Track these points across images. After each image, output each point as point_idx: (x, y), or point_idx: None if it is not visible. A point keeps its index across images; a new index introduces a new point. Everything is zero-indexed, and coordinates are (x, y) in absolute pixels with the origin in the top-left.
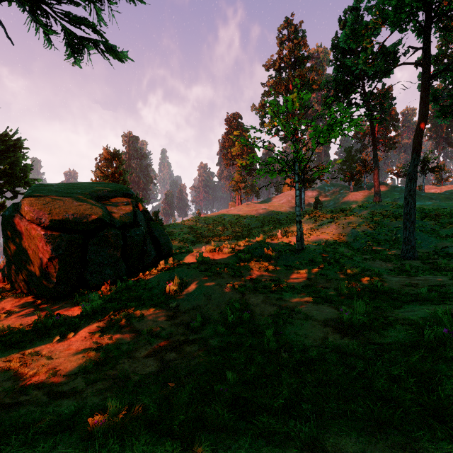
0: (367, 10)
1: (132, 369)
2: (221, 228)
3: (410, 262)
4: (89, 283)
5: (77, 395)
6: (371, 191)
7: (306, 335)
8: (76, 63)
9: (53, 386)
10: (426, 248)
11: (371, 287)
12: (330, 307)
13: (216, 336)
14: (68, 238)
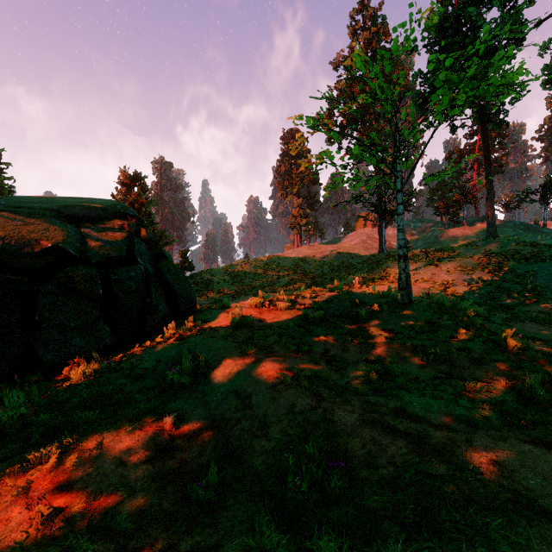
0: None
1: None
2: (276, 276)
3: None
4: (43, 361)
5: None
6: (474, 227)
7: None
8: None
9: None
10: None
11: None
12: (547, 449)
13: (252, 550)
14: None
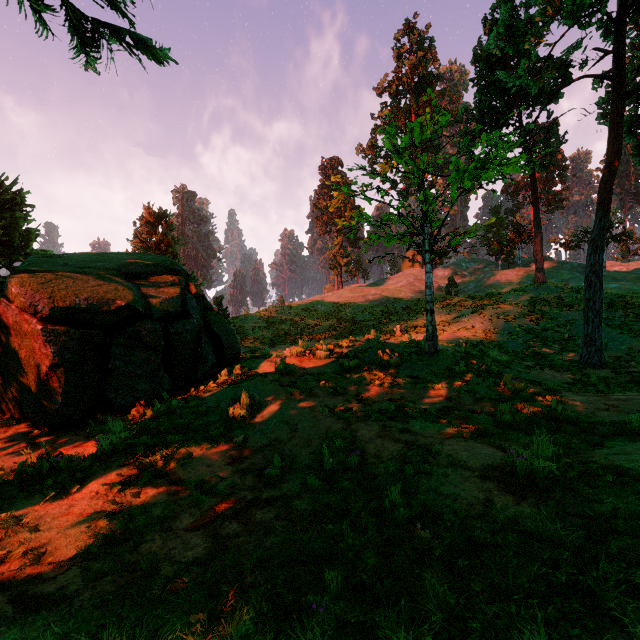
0: (524, 6)
1: (165, 552)
2: (314, 322)
3: (595, 371)
4: (113, 404)
5: (65, 604)
6: (529, 269)
7: (455, 495)
8: (89, 64)
9: (29, 583)
10: (615, 351)
11: (546, 411)
12: (488, 445)
13: (305, 493)
14: (79, 335)
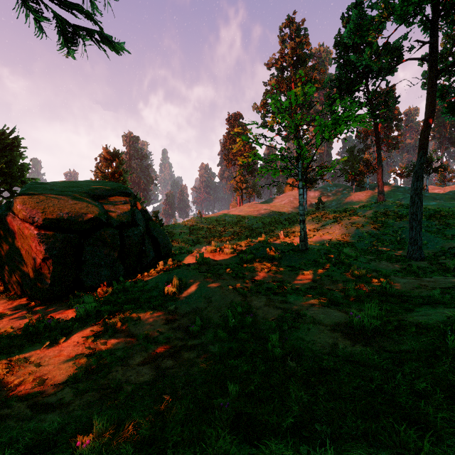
0: (370, 7)
1: (125, 378)
2: (223, 229)
3: (417, 263)
4: (85, 284)
5: (63, 408)
6: (374, 191)
7: (314, 341)
8: (70, 54)
9: (38, 397)
10: (432, 249)
11: (379, 288)
12: (338, 310)
13: (216, 342)
14: (62, 237)
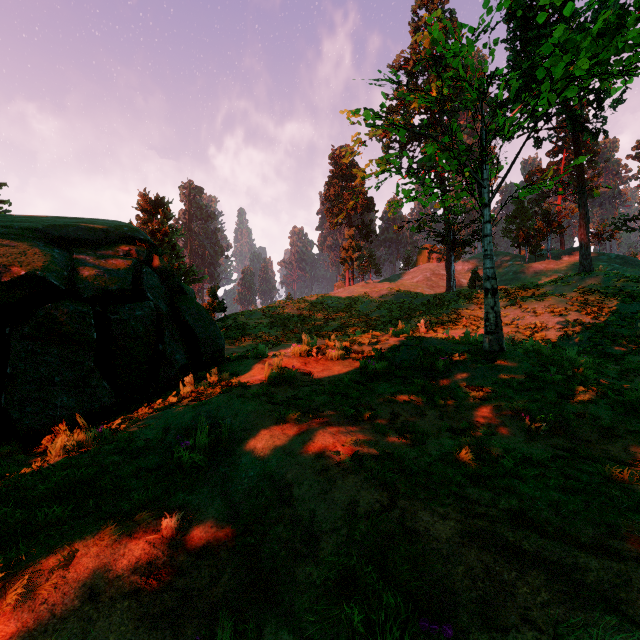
0: None
1: None
2: (324, 319)
3: None
4: (18, 427)
5: None
6: (560, 261)
7: None
8: None
9: None
10: None
11: None
12: None
13: None
14: None
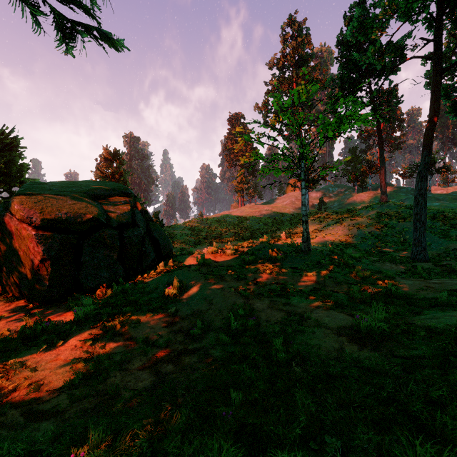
0: (373, 6)
1: (124, 383)
2: (224, 230)
3: (421, 264)
4: (84, 286)
5: (58, 416)
6: (377, 192)
7: (319, 345)
8: (69, 51)
9: (33, 404)
10: (436, 250)
11: (384, 290)
12: (343, 313)
13: (218, 345)
14: (61, 238)
